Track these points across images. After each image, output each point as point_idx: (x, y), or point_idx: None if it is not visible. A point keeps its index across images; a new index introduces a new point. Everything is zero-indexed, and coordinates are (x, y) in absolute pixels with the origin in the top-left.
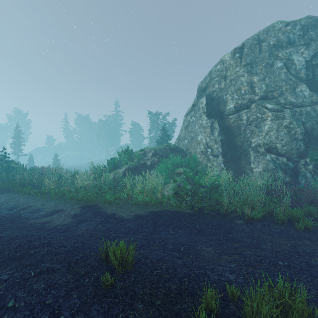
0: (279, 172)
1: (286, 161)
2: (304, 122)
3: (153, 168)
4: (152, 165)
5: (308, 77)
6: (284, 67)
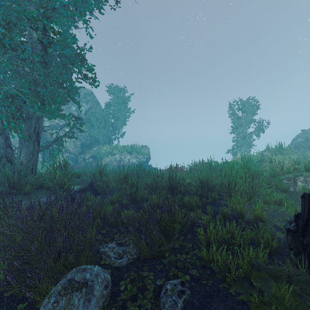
0: (70, 161)
1: (73, 157)
2: (82, 140)
3: None
4: None
5: (86, 118)
6: (76, 111)
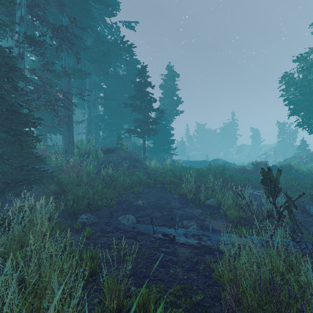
0: None
1: None
2: None
3: (307, 163)
4: (306, 162)
5: None
6: None
